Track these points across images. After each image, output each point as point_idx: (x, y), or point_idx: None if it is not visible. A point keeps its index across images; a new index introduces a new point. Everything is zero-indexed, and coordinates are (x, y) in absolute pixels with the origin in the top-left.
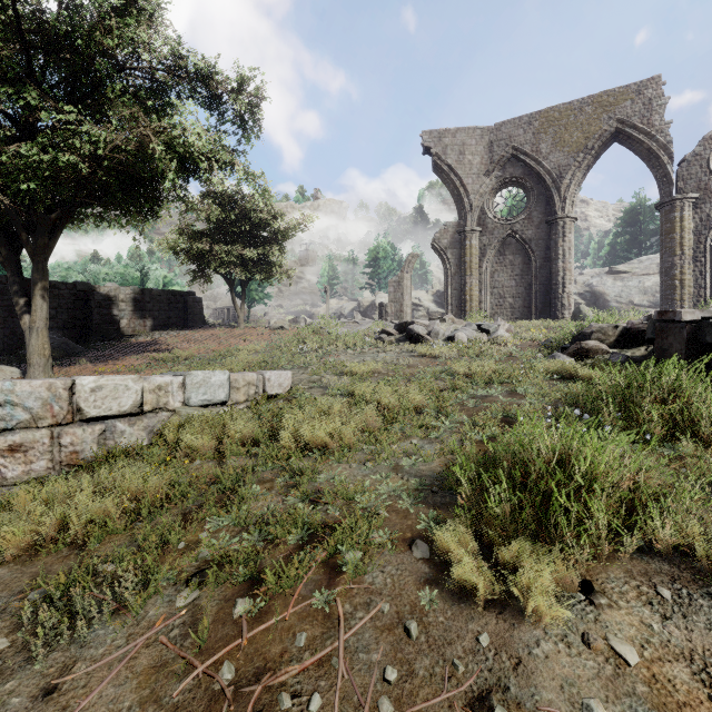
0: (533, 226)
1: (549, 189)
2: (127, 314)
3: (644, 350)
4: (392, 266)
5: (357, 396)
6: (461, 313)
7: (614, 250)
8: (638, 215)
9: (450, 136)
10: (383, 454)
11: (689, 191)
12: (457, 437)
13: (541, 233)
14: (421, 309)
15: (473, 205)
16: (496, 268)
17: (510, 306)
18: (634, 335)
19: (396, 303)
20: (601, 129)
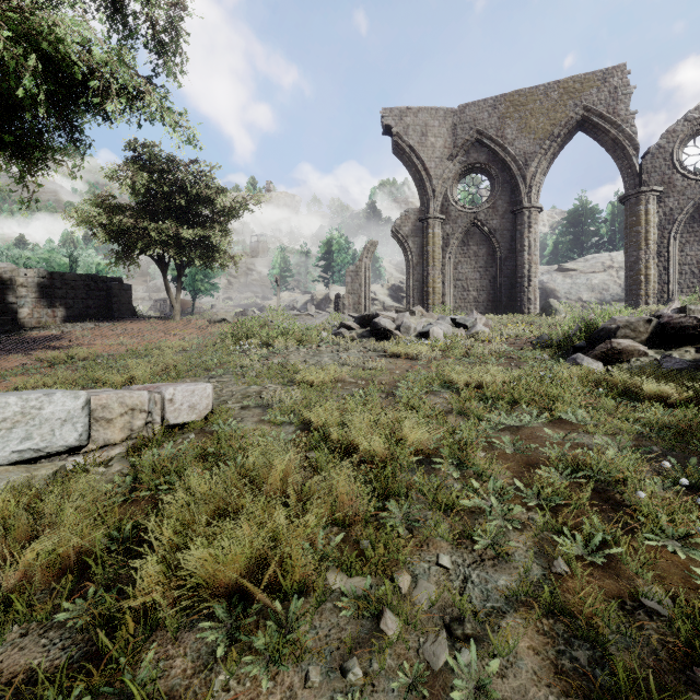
0: (498, 215)
1: (514, 177)
2: (29, 301)
3: (696, 352)
4: (346, 259)
5: (316, 431)
6: (423, 306)
7: (556, 250)
8: (580, 216)
9: (411, 115)
10: (385, 619)
11: (653, 185)
12: (527, 541)
13: (506, 223)
14: (376, 303)
15: (436, 190)
16: (460, 259)
17: (474, 300)
18: (675, 332)
19: (354, 294)
20: (567, 116)
